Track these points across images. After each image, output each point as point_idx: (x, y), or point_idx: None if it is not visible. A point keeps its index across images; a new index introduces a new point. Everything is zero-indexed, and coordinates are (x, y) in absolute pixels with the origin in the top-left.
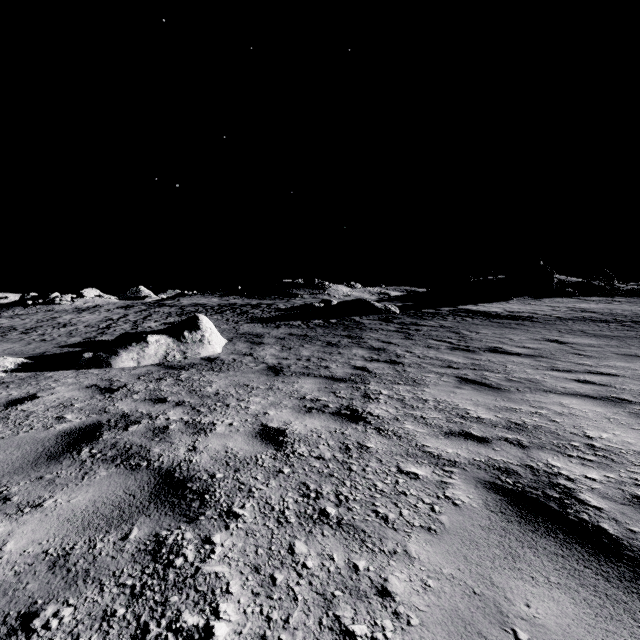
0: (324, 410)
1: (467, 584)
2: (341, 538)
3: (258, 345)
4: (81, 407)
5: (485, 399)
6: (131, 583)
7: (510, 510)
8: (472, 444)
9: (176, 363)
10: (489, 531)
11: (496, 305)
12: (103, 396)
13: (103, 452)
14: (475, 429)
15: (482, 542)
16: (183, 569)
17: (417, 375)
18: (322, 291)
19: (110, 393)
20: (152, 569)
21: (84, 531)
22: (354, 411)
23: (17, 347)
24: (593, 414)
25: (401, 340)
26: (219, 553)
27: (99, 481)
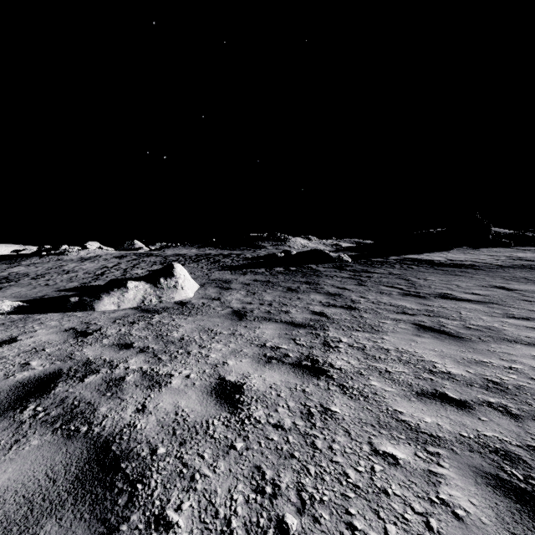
0: (284, 360)
1: None
2: None
3: (226, 290)
4: (50, 352)
5: (449, 349)
6: None
7: None
8: (452, 410)
9: (152, 307)
10: None
11: (438, 254)
12: (75, 340)
13: (47, 410)
14: (449, 389)
15: None
16: None
17: (374, 321)
18: (283, 243)
19: (83, 337)
20: None
21: None
22: (315, 362)
23: (24, 291)
24: None
25: (355, 286)
26: None
27: (25, 454)
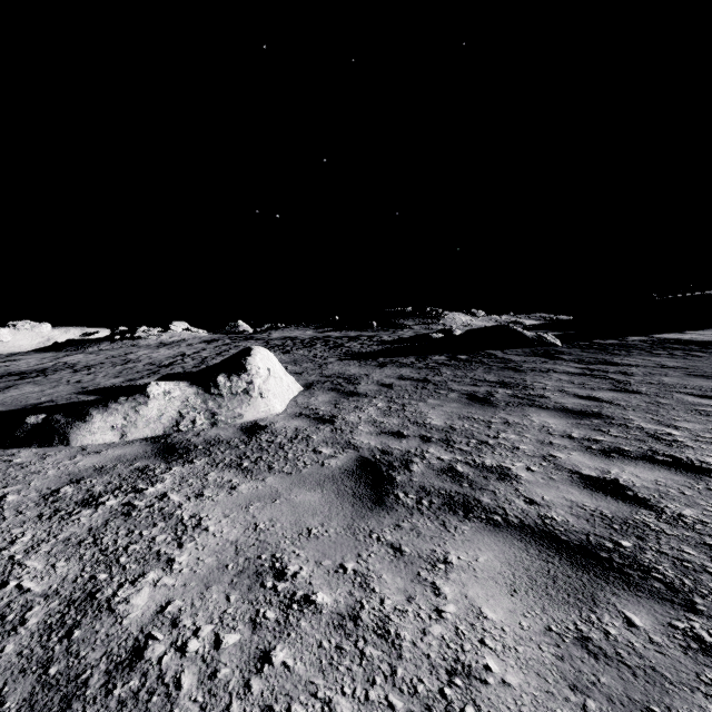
0: None
1: None
2: None
3: (348, 397)
4: None
5: None
6: None
7: None
8: None
9: (188, 437)
10: None
11: None
12: None
13: None
14: None
15: None
16: None
17: None
18: (435, 320)
19: None
20: None
21: None
22: None
23: (32, 392)
24: None
25: (615, 393)
26: None
27: None
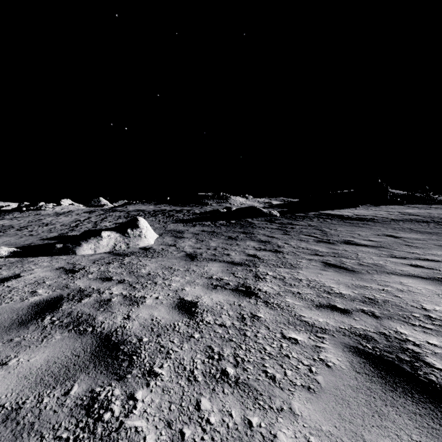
0: (226, 287)
1: (343, 441)
2: (238, 396)
3: (180, 238)
4: (50, 284)
5: (344, 279)
6: (66, 436)
7: (372, 371)
8: (337, 315)
9: (121, 251)
10: (357, 390)
11: (347, 210)
12: (67, 276)
13: (60, 319)
14: (338, 302)
15: (352, 400)
16: (109, 423)
17: (293, 261)
18: (225, 201)
19: (72, 273)
20: (84, 423)
21: (36, 387)
22: (248, 288)
23: (12, 240)
24: (426, 291)
25: (281, 235)
26: (140, 408)
27: (54, 343)
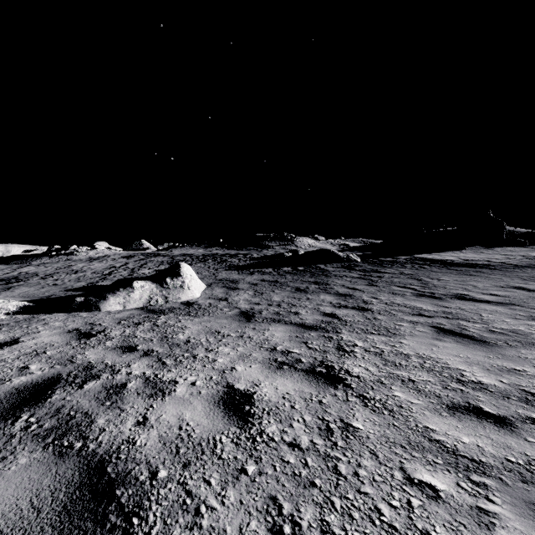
0: (296, 366)
1: None
2: None
3: (233, 290)
4: (51, 355)
5: (475, 355)
6: None
7: None
8: (491, 428)
9: (158, 307)
10: None
11: (450, 254)
12: (78, 342)
13: (40, 422)
14: (484, 402)
15: None
16: None
17: (389, 323)
18: (290, 243)
19: (86, 339)
20: None
21: None
22: (330, 369)
23: (32, 290)
24: None
25: (365, 286)
26: None
27: (10, 476)
